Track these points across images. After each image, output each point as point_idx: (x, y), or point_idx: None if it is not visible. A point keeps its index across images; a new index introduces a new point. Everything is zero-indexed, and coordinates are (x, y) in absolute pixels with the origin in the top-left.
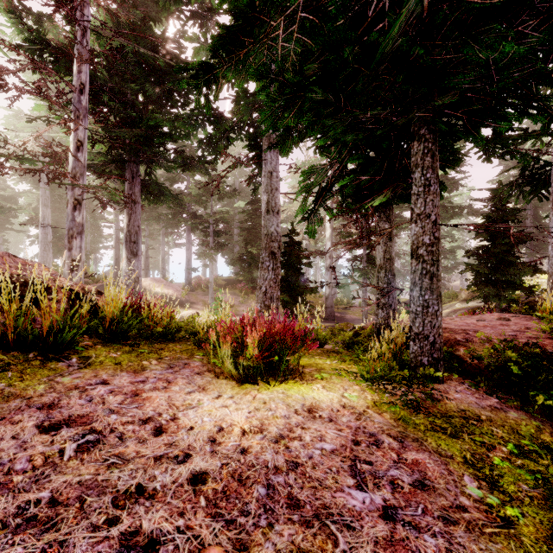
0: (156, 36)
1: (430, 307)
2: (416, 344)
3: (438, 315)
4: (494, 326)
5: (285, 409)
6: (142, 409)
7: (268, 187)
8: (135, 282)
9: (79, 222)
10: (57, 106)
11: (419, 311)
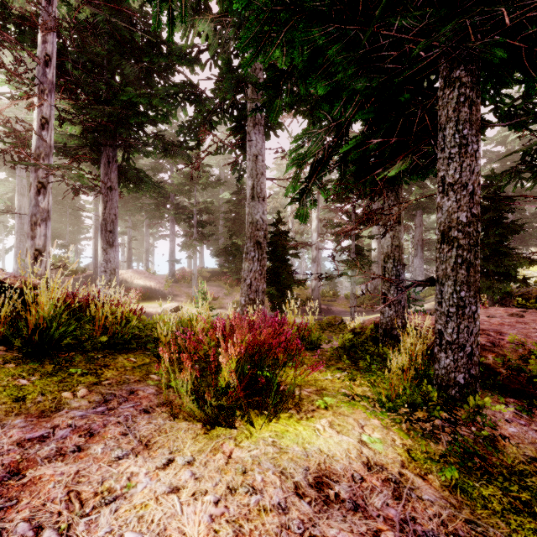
0: (133, 10)
1: (468, 307)
2: (447, 356)
3: (478, 318)
4: (511, 324)
5: (279, 485)
6: (5, 518)
7: (253, 172)
8: (111, 274)
9: (44, 208)
10: (17, 78)
11: (452, 312)
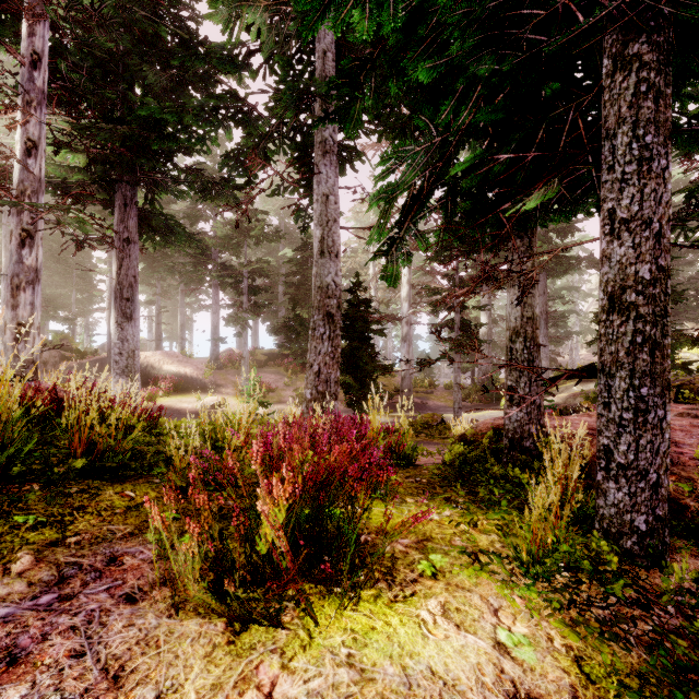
0: None
1: (652, 411)
2: (619, 487)
3: (667, 429)
4: (685, 428)
5: None
6: None
7: (322, 218)
8: (128, 357)
9: (31, 265)
10: None
11: (628, 420)
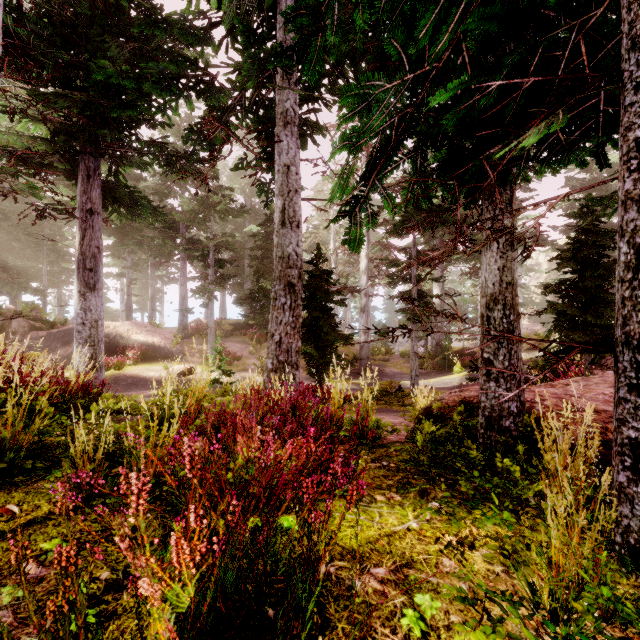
0: None
1: None
2: None
3: None
4: None
5: None
6: None
7: (283, 188)
8: (91, 327)
9: None
10: None
11: None
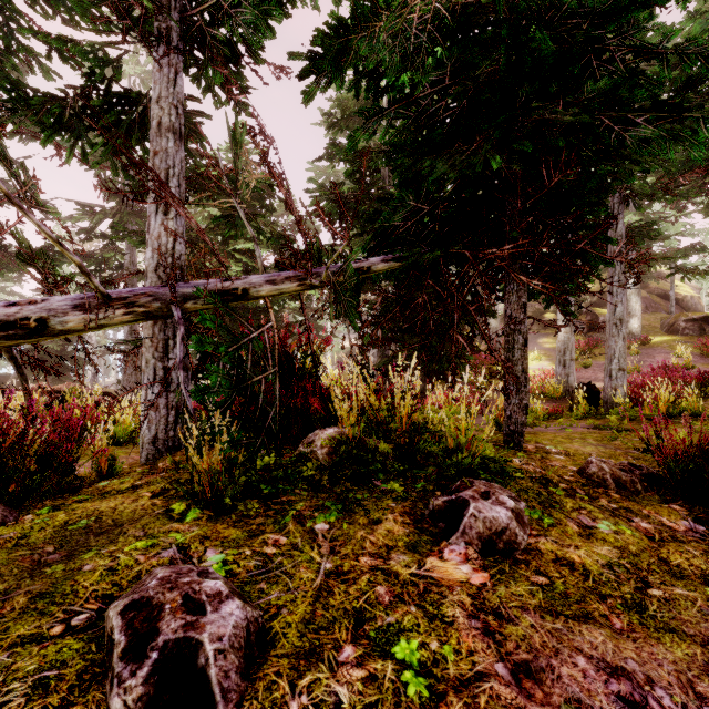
0: None
1: None
2: None
3: None
4: None
5: None
6: None
7: None
8: None
9: None
10: None
11: None
